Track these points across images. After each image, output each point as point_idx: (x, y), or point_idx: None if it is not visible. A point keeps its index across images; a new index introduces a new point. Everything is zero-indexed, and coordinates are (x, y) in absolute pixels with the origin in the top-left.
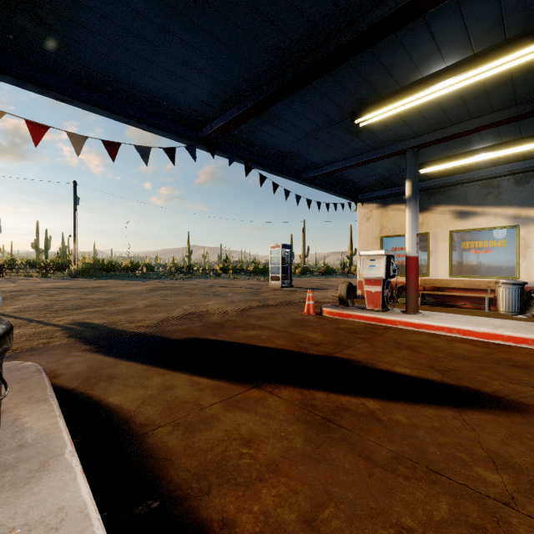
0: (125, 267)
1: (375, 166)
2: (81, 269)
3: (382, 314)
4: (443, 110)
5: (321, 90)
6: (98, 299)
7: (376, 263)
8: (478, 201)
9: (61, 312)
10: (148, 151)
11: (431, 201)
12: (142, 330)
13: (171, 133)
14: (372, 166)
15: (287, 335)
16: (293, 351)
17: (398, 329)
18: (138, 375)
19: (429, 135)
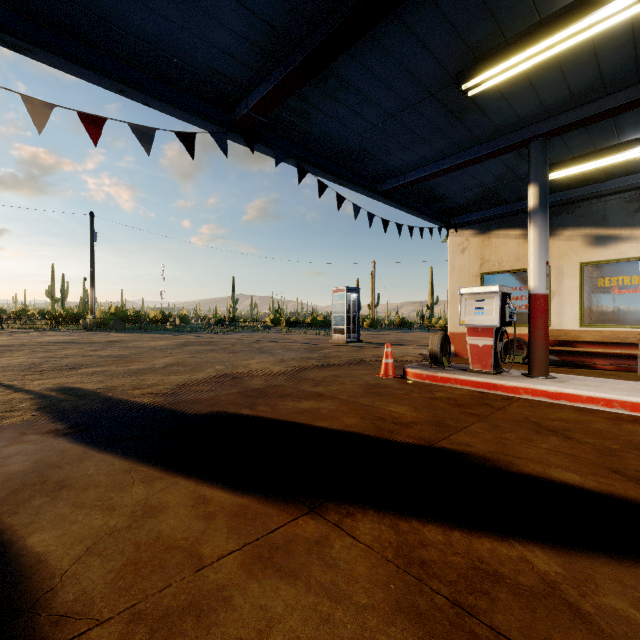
0: (154, 318)
1: (478, 171)
2: (99, 320)
3: (496, 378)
4: (598, 66)
5: (414, 29)
6: (107, 357)
7: (486, 304)
8: (623, 220)
9: (48, 373)
10: (152, 135)
11: (554, 223)
12: (148, 400)
13: (189, 111)
14: (475, 172)
15: (359, 408)
16: (370, 436)
17: (524, 401)
18: (107, 482)
19: (568, 114)
